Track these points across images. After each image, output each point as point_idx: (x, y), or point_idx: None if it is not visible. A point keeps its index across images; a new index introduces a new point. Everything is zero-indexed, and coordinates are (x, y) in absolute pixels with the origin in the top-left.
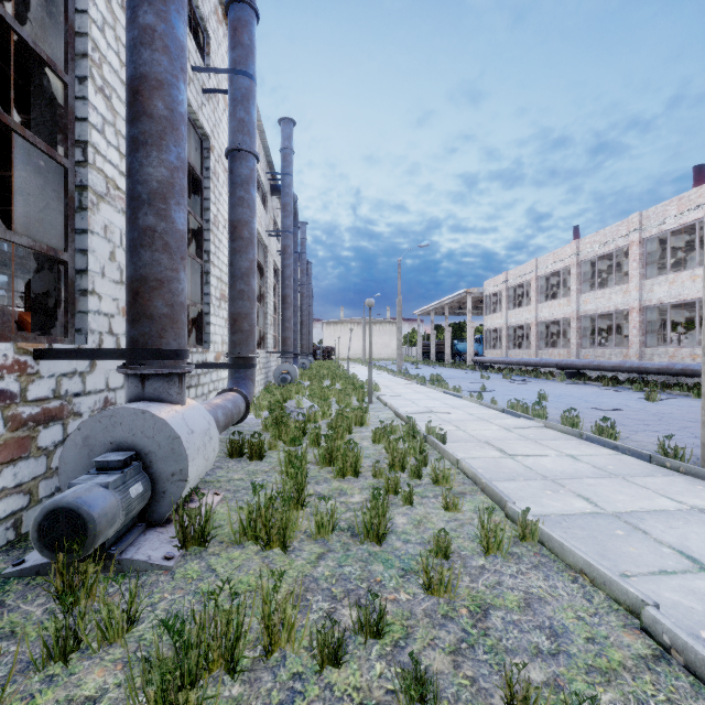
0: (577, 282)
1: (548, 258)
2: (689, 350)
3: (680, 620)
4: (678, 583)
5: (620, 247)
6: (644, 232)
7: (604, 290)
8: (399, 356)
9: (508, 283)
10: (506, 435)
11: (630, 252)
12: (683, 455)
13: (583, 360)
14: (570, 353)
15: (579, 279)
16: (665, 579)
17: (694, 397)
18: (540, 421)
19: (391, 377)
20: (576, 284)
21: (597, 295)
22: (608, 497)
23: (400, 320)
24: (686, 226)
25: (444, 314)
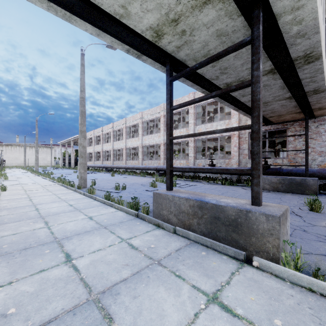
0: (113, 137)
1: (105, 127)
2: (134, 162)
3: (7, 205)
4: (18, 202)
5: (122, 128)
6: (127, 124)
7: (119, 141)
8: (36, 164)
9: (94, 135)
10: (37, 187)
11: (124, 130)
12: (74, 185)
13: (110, 165)
14: (111, 162)
15: (113, 136)
16: (17, 202)
17: (128, 175)
18: (57, 183)
19: (29, 174)
20: (112, 138)
21: (117, 143)
22: (36, 195)
23: (37, 147)
24: (137, 124)
25: (74, 145)
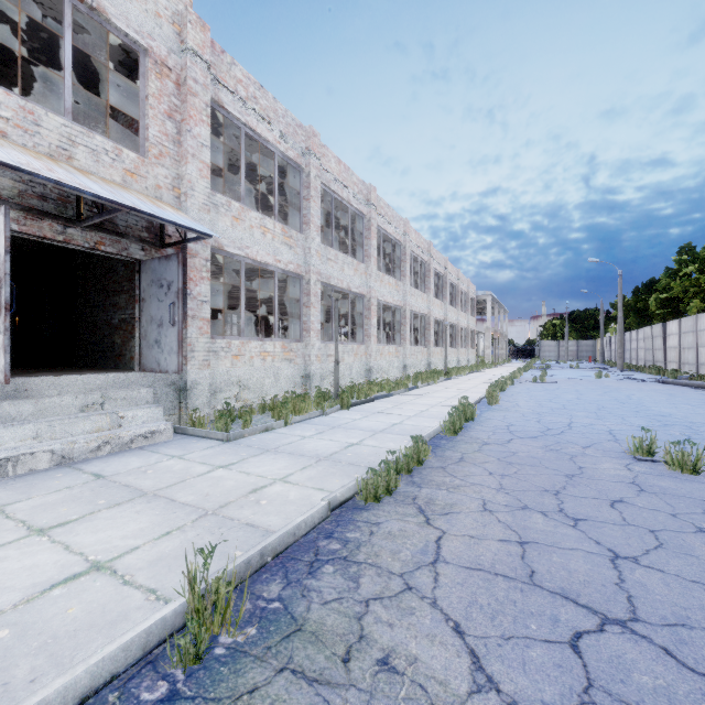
0: None
1: None
2: None
3: None
4: None
5: None
6: None
7: None
8: None
9: None
10: None
11: None
12: None
13: None
14: None
15: None
16: None
17: None
18: None
19: None
20: None
21: None
22: None
23: None
24: None
25: None
